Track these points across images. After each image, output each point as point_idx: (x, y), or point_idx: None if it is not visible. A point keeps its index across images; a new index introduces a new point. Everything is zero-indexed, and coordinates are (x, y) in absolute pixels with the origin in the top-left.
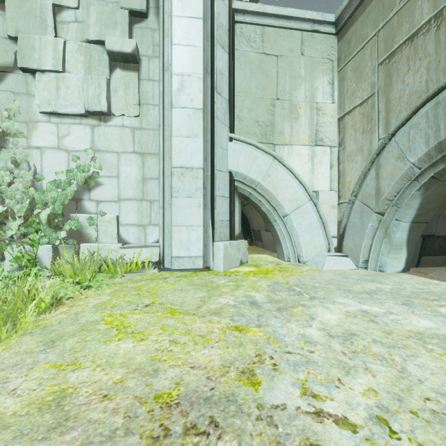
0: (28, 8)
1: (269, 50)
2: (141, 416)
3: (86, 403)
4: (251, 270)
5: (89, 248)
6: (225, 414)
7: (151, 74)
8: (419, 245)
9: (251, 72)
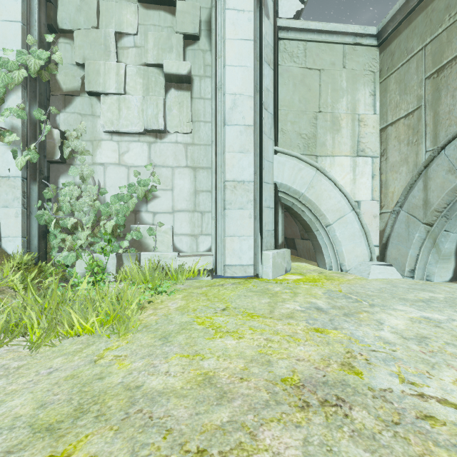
0: (94, 36)
1: (311, 64)
2: (279, 392)
3: (230, 382)
4: (298, 278)
5: (149, 256)
6: (346, 394)
7: (202, 92)
8: None
9: (294, 86)
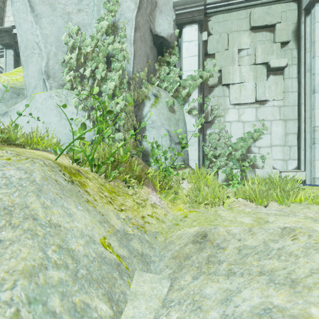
0: (226, 54)
1: None
2: None
3: None
4: None
5: (261, 171)
6: None
7: (290, 74)
8: None
9: None
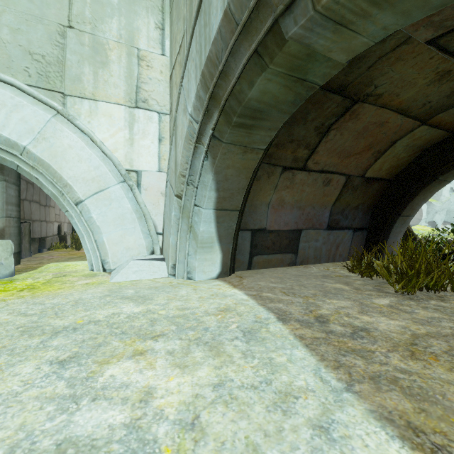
0: None
1: None
2: None
3: None
4: None
5: None
6: None
7: None
8: (249, 242)
9: None
